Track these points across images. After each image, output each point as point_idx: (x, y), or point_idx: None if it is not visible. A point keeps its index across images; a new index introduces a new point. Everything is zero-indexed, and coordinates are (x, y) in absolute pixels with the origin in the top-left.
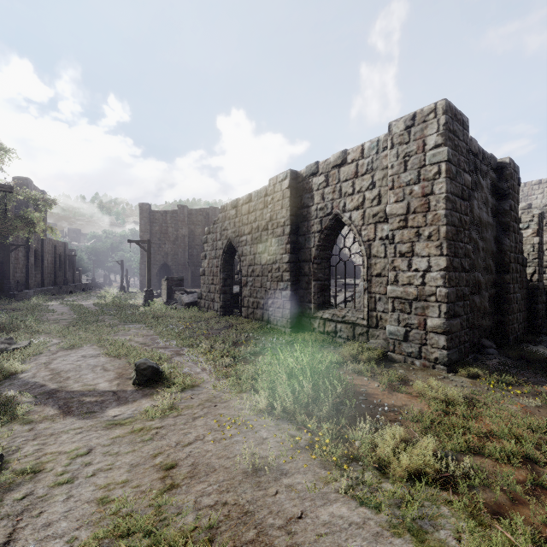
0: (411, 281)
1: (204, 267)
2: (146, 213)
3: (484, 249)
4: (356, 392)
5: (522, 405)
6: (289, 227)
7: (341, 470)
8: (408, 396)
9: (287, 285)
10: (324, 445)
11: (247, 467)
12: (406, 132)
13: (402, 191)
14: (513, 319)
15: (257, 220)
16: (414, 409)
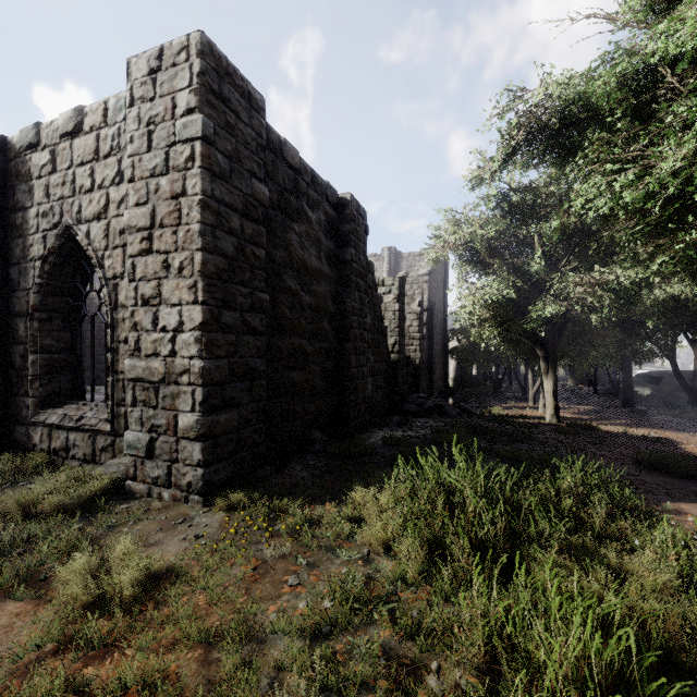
0: (157, 349)
1: None
2: None
3: (313, 306)
4: None
5: (257, 563)
6: None
7: None
8: (31, 605)
9: None
10: None
11: None
12: (150, 78)
13: (145, 185)
14: (357, 399)
15: None
16: None
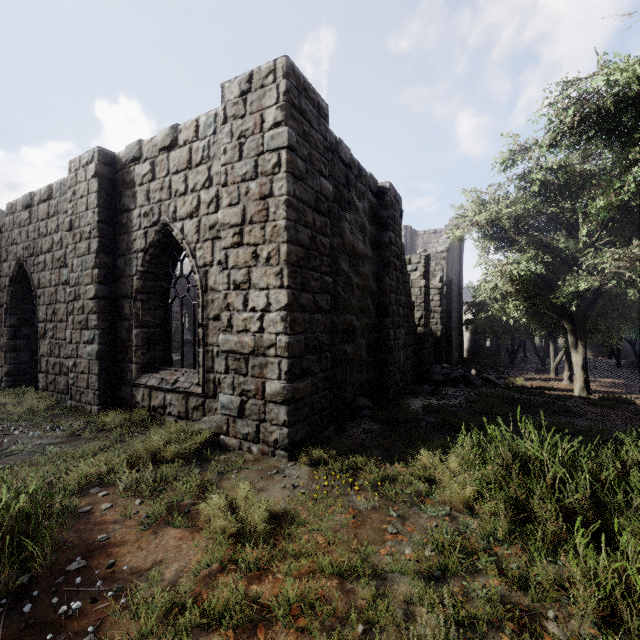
0: (247, 326)
1: None
2: None
3: (360, 286)
4: (82, 548)
5: (354, 512)
6: (96, 241)
7: None
8: (187, 532)
9: (94, 334)
10: None
11: None
12: (241, 99)
13: (236, 188)
14: (394, 369)
15: (60, 230)
16: (166, 573)
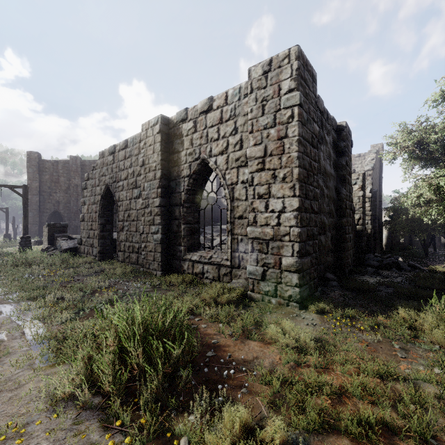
0: (268, 222)
1: (84, 213)
2: (35, 161)
3: (328, 195)
4: (206, 346)
5: (366, 342)
6: (160, 171)
7: None
8: (261, 343)
9: (158, 228)
10: None
11: None
12: (264, 76)
13: (260, 134)
14: (348, 255)
15: (133, 166)
16: (265, 363)
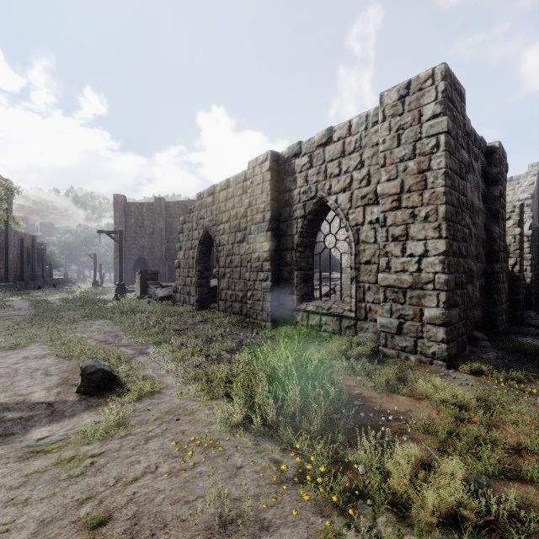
0: (405, 268)
1: (180, 259)
2: (121, 205)
3: (475, 235)
4: (350, 396)
5: None
6: (269, 213)
7: (344, 516)
8: (411, 398)
9: (268, 275)
10: (318, 476)
11: (211, 519)
12: (400, 102)
13: (395, 167)
14: (501, 310)
15: (236, 207)
16: (421, 416)
